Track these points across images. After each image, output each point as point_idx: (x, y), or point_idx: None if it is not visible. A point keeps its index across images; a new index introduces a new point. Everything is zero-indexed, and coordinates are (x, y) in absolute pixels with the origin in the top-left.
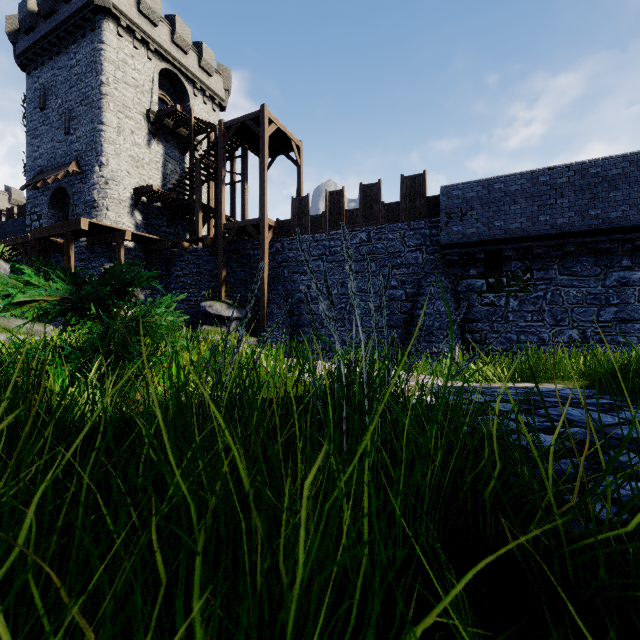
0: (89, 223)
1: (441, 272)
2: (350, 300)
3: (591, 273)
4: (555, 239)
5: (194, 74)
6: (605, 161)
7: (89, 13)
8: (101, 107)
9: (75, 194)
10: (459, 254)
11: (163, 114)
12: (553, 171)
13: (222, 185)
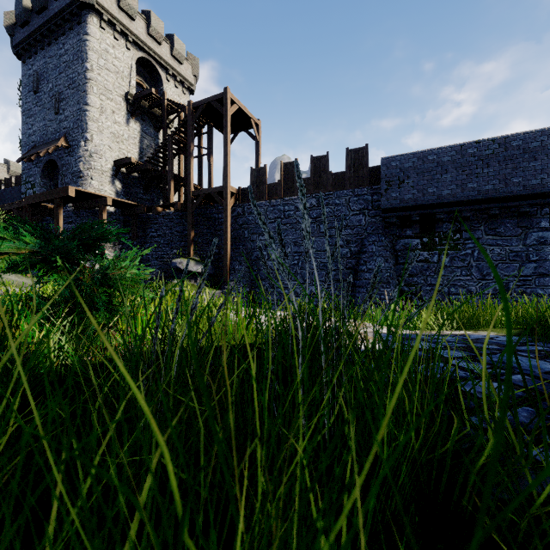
0: (75, 190)
1: (381, 233)
2: (302, 257)
3: (513, 233)
4: (482, 204)
5: (167, 62)
6: (526, 135)
7: (76, 9)
8: (86, 90)
9: (64, 166)
10: (397, 217)
11: (140, 96)
12: (480, 144)
13: (191, 157)
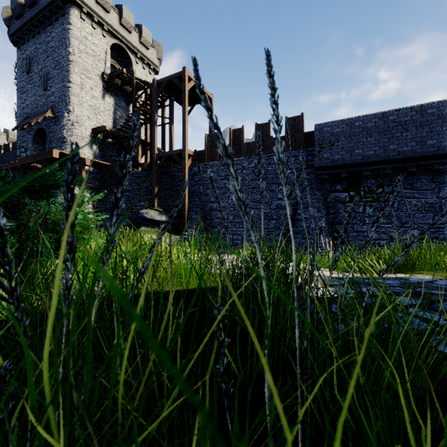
0: (59, 153)
1: (315, 187)
2: (248, 208)
3: (428, 188)
4: (401, 162)
5: (136, 47)
6: (439, 104)
7: (60, 3)
8: (69, 70)
9: (51, 133)
10: (328, 174)
11: (113, 75)
12: (399, 112)
13: (155, 125)
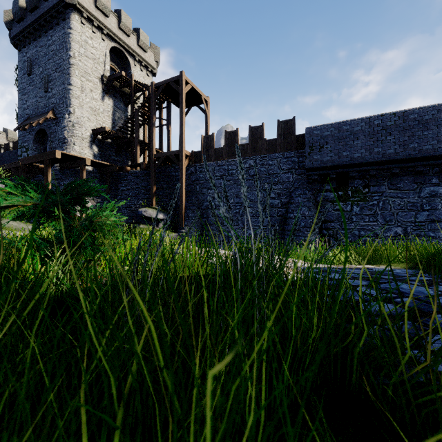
0: (61, 153)
1: (305, 187)
2: (242, 207)
3: (410, 188)
4: (385, 164)
5: (134, 50)
6: (420, 110)
7: (61, 8)
8: (69, 73)
9: (52, 133)
10: (318, 175)
11: (112, 78)
12: (384, 117)
13: (153, 127)
